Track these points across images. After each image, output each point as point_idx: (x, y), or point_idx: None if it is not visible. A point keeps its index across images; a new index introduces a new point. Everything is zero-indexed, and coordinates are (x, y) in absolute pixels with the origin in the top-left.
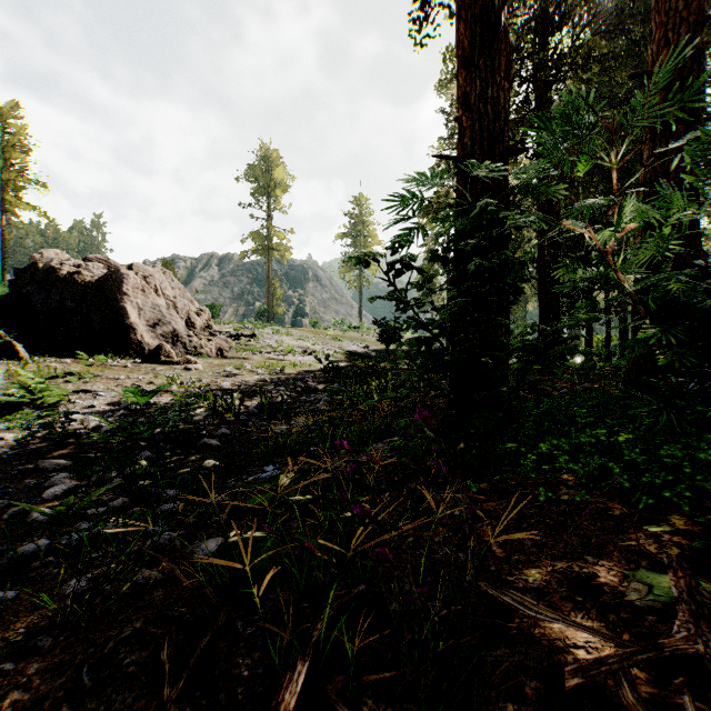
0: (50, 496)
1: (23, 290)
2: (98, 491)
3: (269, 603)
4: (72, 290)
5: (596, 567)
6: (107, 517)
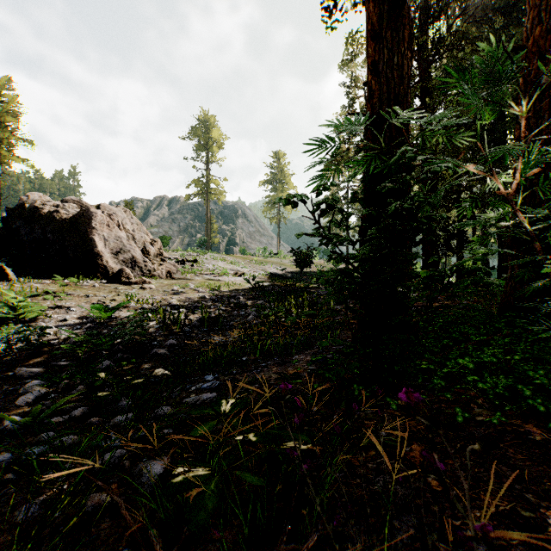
0: (22, 402)
1: (13, 225)
2: (62, 400)
3: (213, 546)
4: (52, 225)
5: (540, 509)
6: (68, 426)
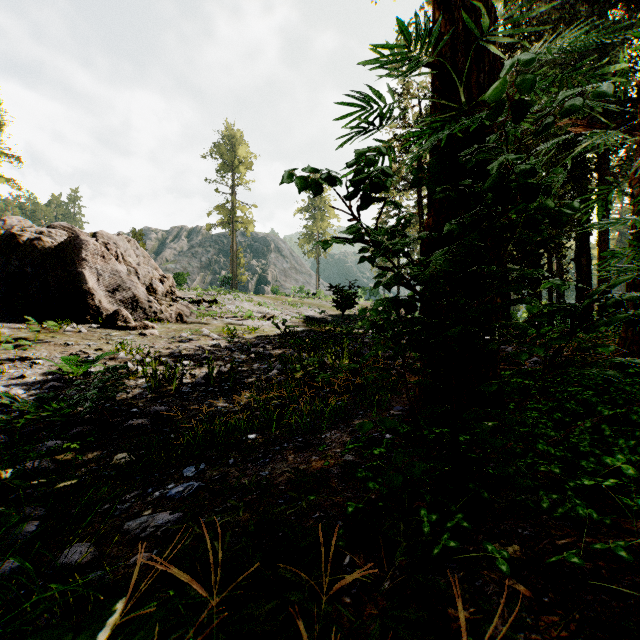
0: None
1: None
2: None
3: None
4: (32, 256)
5: None
6: None
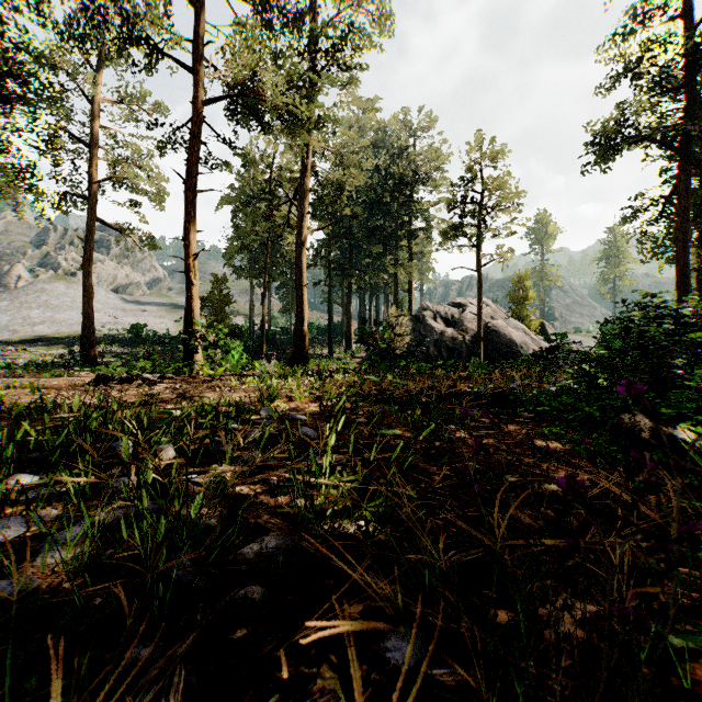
0: None
1: None
2: None
3: None
4: None
5: None
6: None
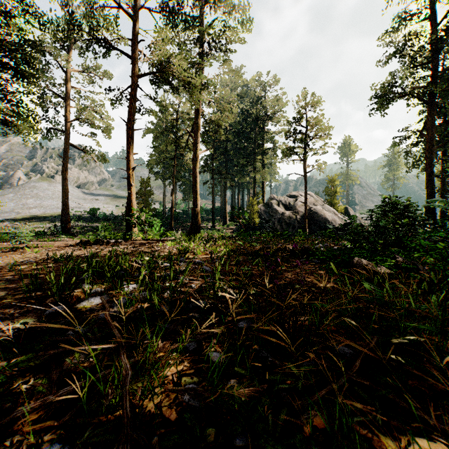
0: None
1: None
2: None
3: None
4: None
5: None
6: None
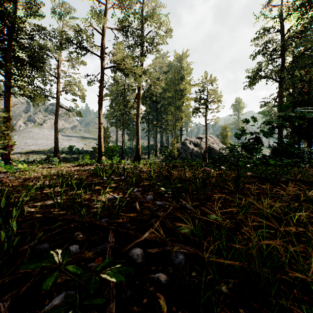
0: None
1: None
2: None
3: None
4: None
5: None
6: None
